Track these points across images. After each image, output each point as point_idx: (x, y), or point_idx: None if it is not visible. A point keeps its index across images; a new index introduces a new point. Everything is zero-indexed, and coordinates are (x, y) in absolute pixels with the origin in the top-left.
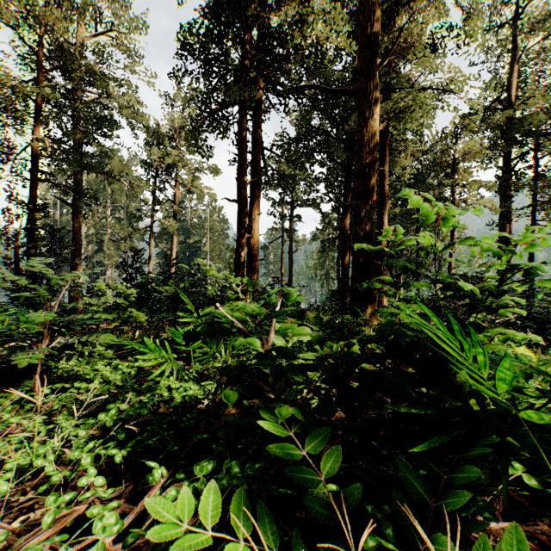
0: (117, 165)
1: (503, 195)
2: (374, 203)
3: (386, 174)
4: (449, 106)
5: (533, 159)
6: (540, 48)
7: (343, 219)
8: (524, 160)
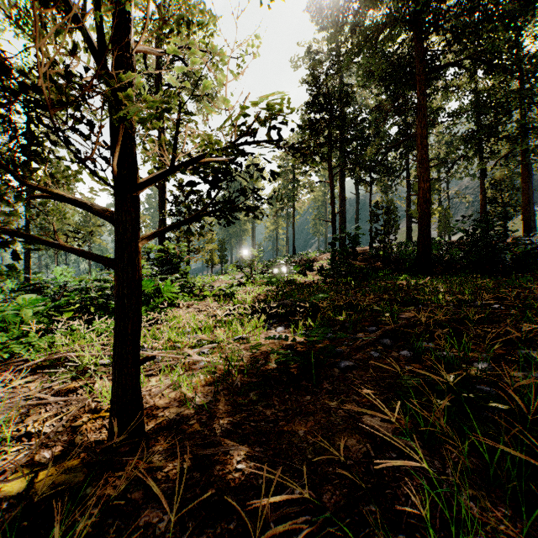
0: None
1: None
2: None
3: None
4: None
5: None
6: None
7: None
8: None
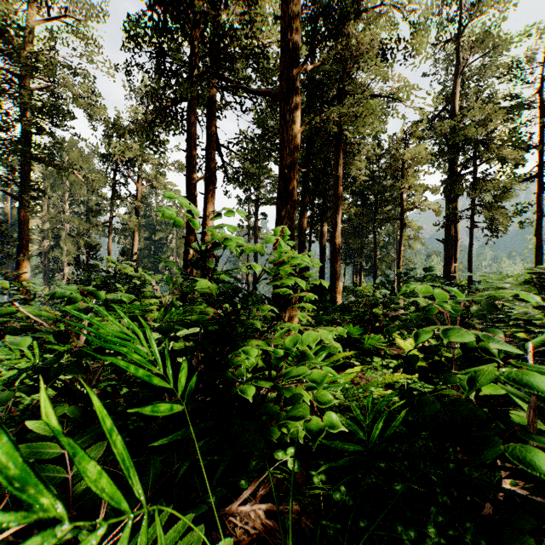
0: (76, 157)
1: (447, 198)
2: (294, 203)
3: (340, 175)
4: (398, 113)
5: (472, 166)
6: (481, 64)
7: (300, 218)
8: (465, 166)
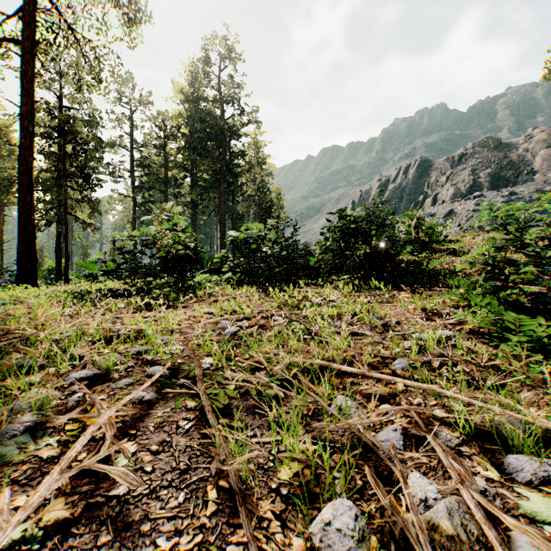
0: None
1: None
2: None
3: None
4: None
5: None
6: None
7: None
8: None
